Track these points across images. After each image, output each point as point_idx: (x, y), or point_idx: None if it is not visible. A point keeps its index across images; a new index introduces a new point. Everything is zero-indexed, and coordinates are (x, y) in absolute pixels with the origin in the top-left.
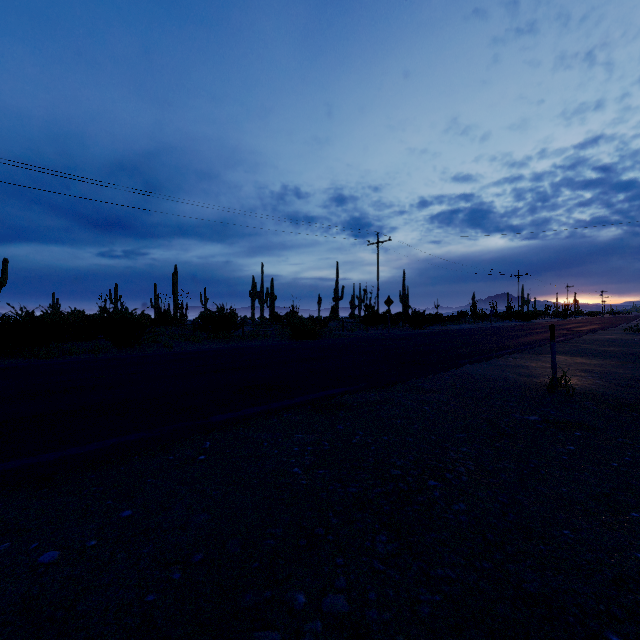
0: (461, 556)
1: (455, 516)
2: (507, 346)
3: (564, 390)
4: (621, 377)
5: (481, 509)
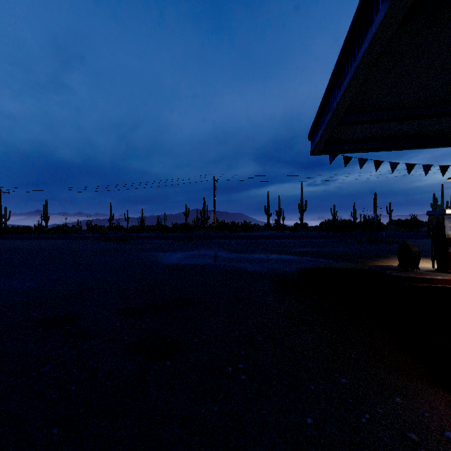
0: None
1: None
2: None
3: None
4: None
5: None
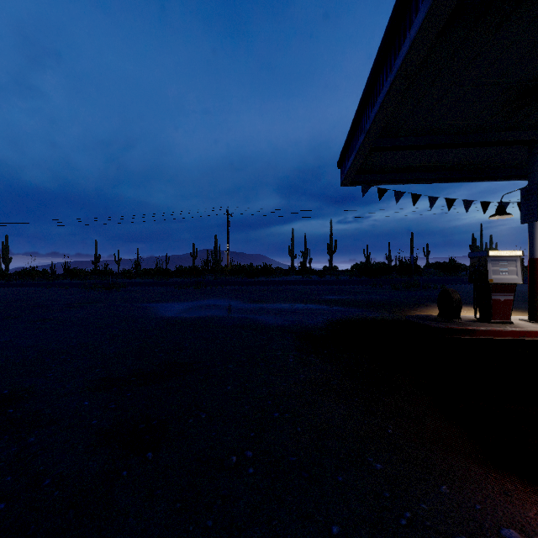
0: None
1: None
2: None
3: None
4: None
5: None
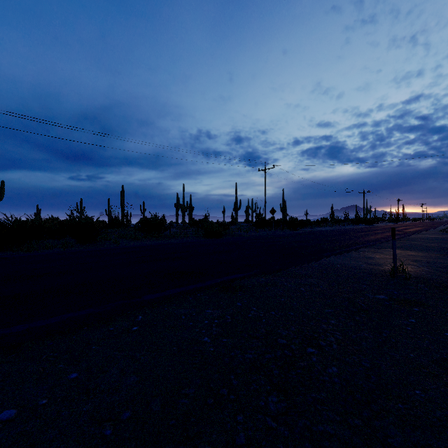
0: (336, 414)
1: (330, 378)
2: (358, 243)
3: (402, 275)
4: (442, 265)
5: (349, 372)
